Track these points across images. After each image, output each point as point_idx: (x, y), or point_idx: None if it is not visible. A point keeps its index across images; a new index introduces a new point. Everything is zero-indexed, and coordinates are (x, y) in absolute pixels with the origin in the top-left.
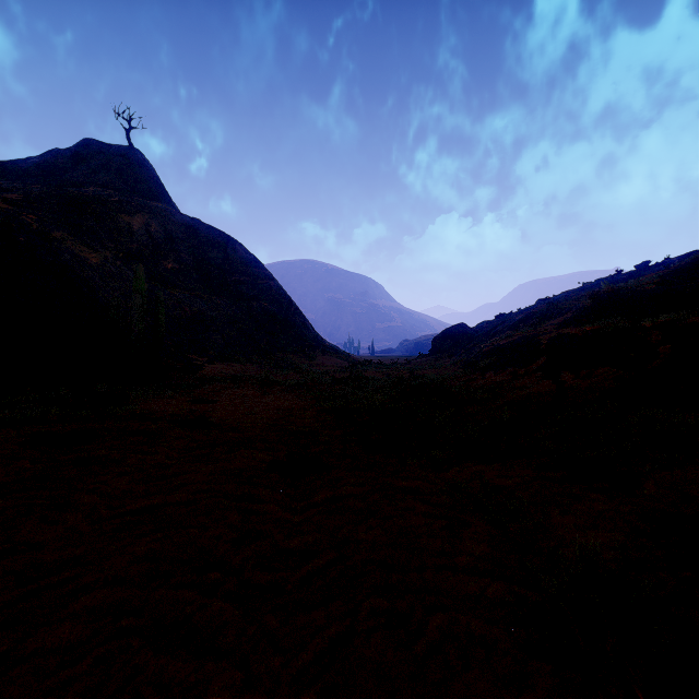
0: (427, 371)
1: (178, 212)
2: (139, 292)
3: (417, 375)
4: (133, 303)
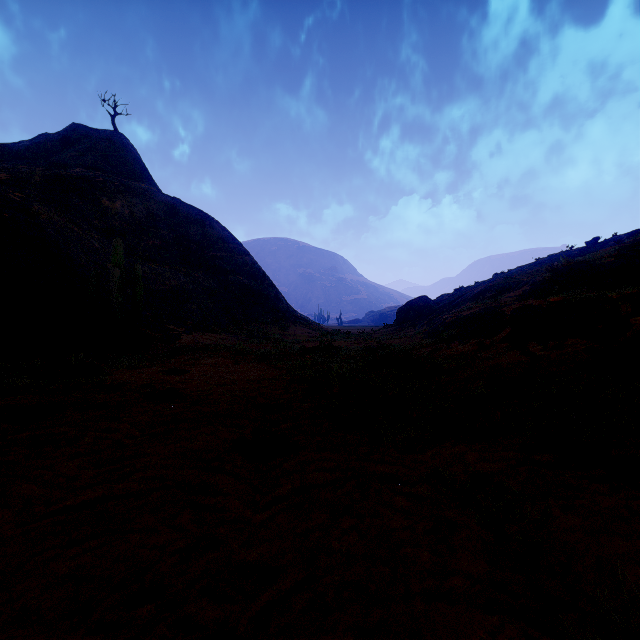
0: (393, 341)
1: (159, 192)
2: (117, 265)
3: (384, 344)
4: (112, 275)
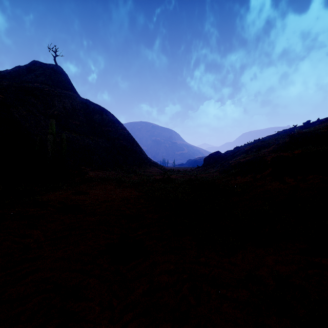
0: (203, 175)
1: (79, 96)
2: (52, 133)
3: (198, 177)
4: (48, 139)
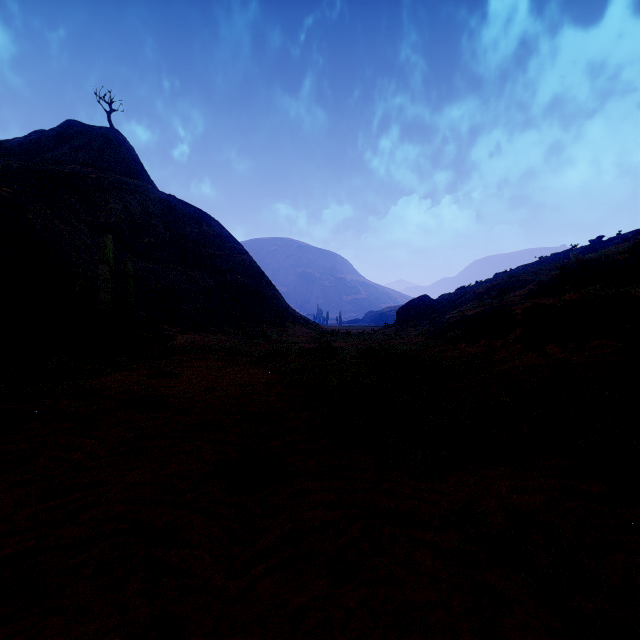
0: (394, 341)
1: (155, 189)
2: (106, 262)
3: (386, 345)
4: (100, 273)
